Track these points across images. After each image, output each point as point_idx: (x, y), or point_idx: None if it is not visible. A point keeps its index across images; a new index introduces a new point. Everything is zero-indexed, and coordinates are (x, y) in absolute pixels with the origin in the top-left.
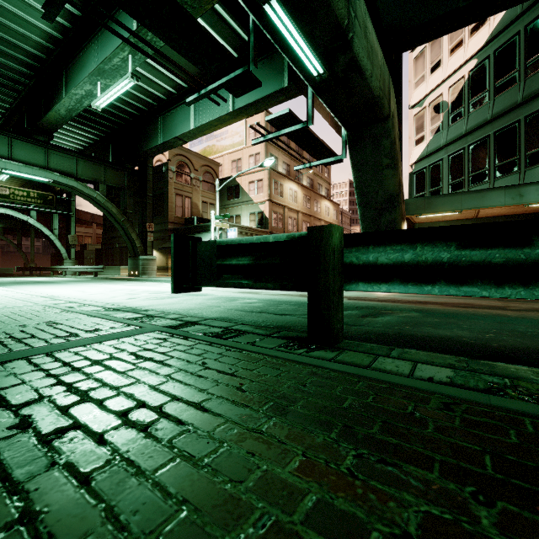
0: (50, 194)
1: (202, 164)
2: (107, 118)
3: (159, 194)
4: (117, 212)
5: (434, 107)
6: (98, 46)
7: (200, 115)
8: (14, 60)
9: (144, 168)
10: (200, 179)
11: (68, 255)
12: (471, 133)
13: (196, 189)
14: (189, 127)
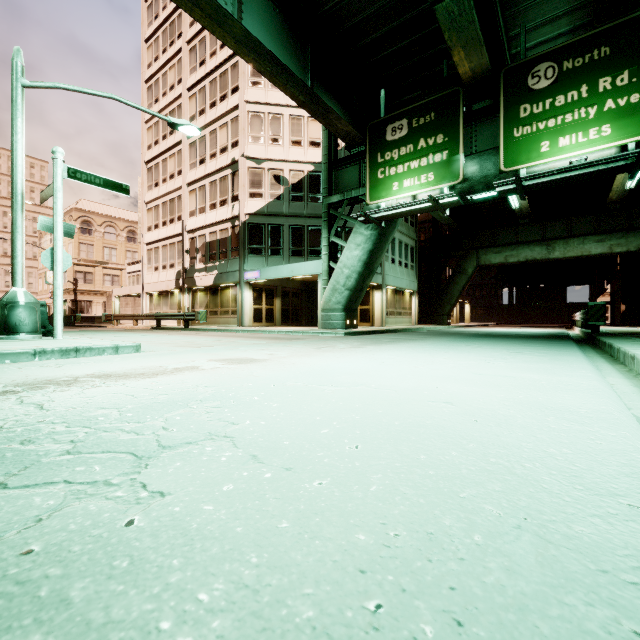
0: None
1: None
2: None
3: None
4: None
5: (274, 175)
6: None
7: None
8: None
9: None
10: None
11: None
12: (310, 217)
13: None
14: None
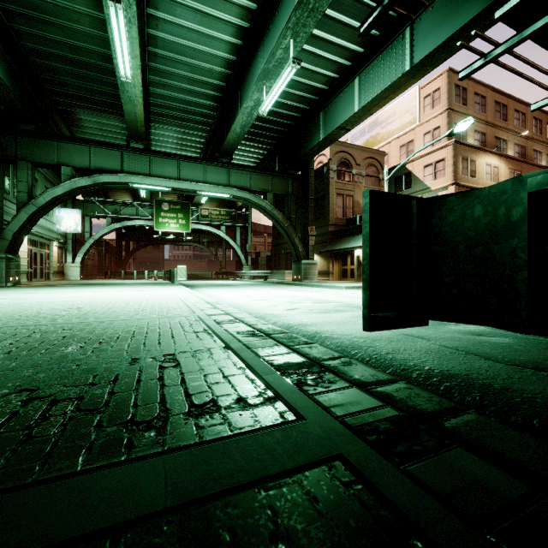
0: (233, 210)
1: (365, 157)
2: (273, 129)
3: (320, 197)
4: (282, 218)
5: None
6: (264, 51)
7: (365, 93)
8: (206, 97)
9: (306, 171)
10: (362, 174)
11: (246, 262)
12: None
13: (358, 186)
14: (352, 111)
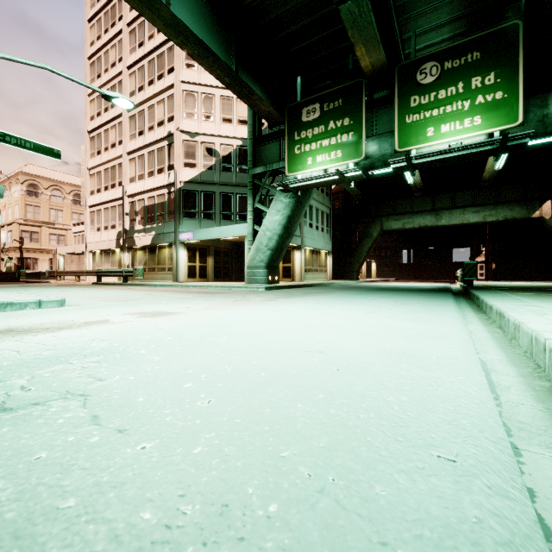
0: None
1: None
2: None
3: None
4: None
5: (206, 148)
6: None
7: None
8: None
9: None
10: None
11: None
12: (238, 186)
13: None
14: None
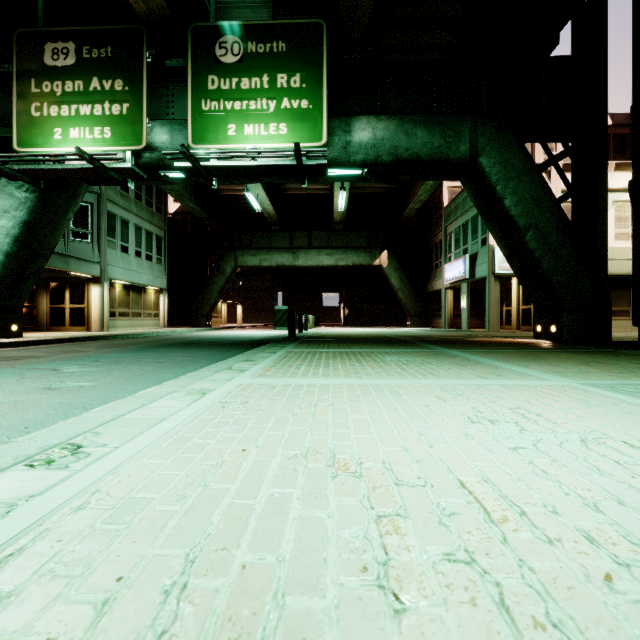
0: None
1: None
2: None
3: None
4: None
5: None
6: None
7: None
8: None
9: None
10: None
11: None
12: None
13: None
14: None
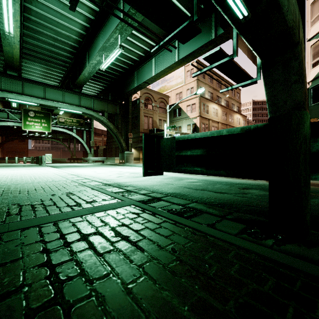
0: (82, 120)
1: (159, 97)
2: (108, 76)
3: (135, 117)
4: (113, 127)
5: None
6: (103, 34)
7: (158, 67)
8: (64, 50)
9: (127, 102)
10: (157, 106)
11: (90, 152)
12: None
13: (155, 112)
14: (151, 75)
